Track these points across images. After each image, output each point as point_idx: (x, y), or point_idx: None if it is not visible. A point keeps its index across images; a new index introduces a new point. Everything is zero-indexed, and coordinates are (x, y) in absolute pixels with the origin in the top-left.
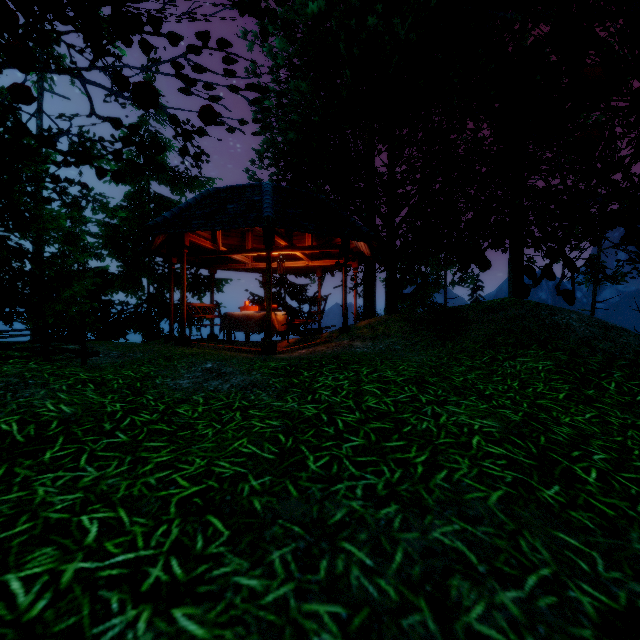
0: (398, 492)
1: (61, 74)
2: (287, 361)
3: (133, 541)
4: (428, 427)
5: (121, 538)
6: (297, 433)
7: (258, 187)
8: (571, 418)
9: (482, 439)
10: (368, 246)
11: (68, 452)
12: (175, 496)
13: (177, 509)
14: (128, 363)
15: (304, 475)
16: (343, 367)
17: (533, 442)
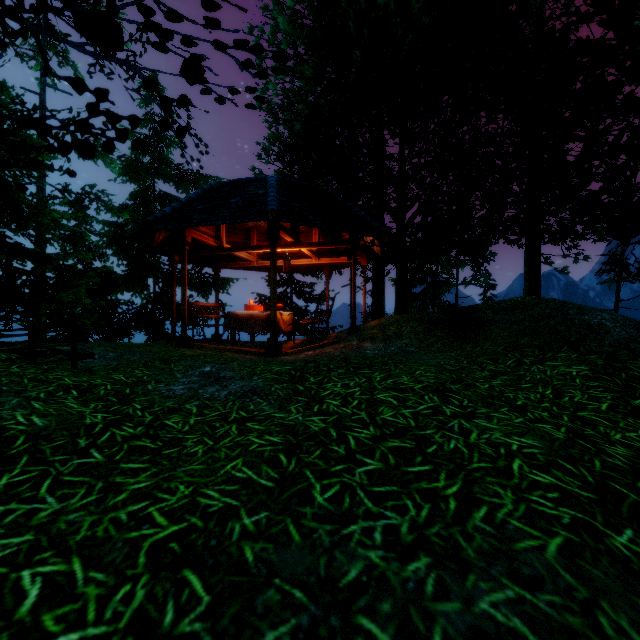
0: (428, 538)
1: (8, 15)
2: (292, 364)
3: (82, 611)
4: (457, 447)
5: (67, 606)
6: (301, 453)
7: (263, 181)
8: (622, 434)
9: (524, 463)
10: (378, 242)
11: (29, 476)
12: (148, 539)
13: (147, 559)
14: (122, 366)
15: (309, 511)
16: (353, 372)
17: (587, 467)
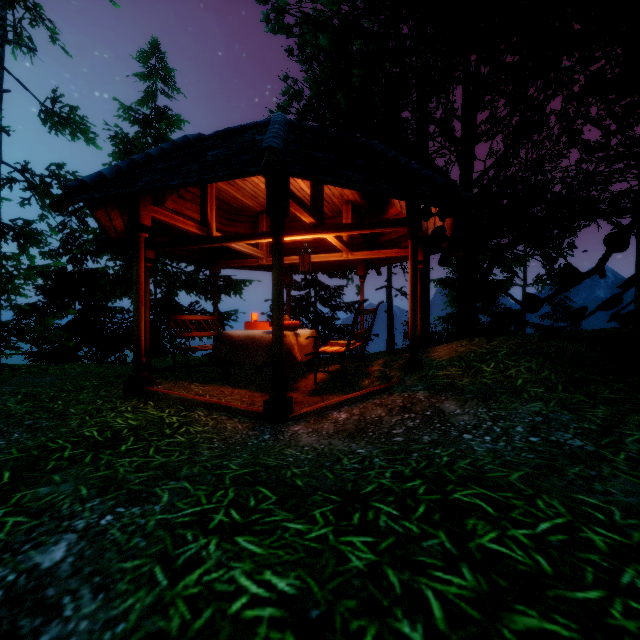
0: None
1: None
2: (300, 532)
3: None
4: None
5: None
6: None
7: (265, 126)
8: None
9: None
10: (454, 220)
11: None
12: None
13: None
14: None
15: None
16: None
17: None
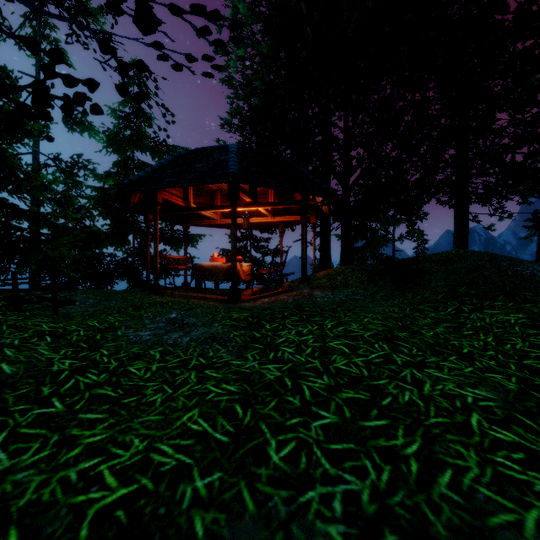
0: (391, 508)
1: None
2: (250, 311)
3: None
4: (412, 399)
5: None
6: (257, 404)
7: (225, 148)
8: None
9: (482, 418)
10: (326, 202)
11: None
12: (94, 505)
13: (90, 532)
14: (98, 312)
15: (264, 473)
16: (306, 319)
17: None
